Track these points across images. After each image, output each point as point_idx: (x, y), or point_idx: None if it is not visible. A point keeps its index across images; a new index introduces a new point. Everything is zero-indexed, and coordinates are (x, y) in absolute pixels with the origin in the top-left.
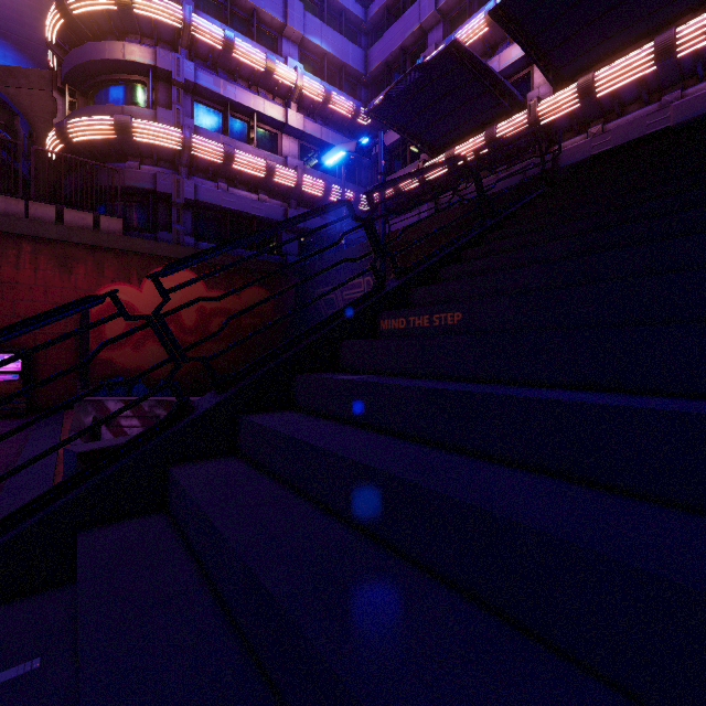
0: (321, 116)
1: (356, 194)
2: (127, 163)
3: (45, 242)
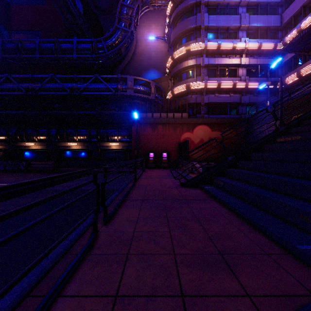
0: (257, 54)
1: None
2: (188, 96)
3: (171, 123)
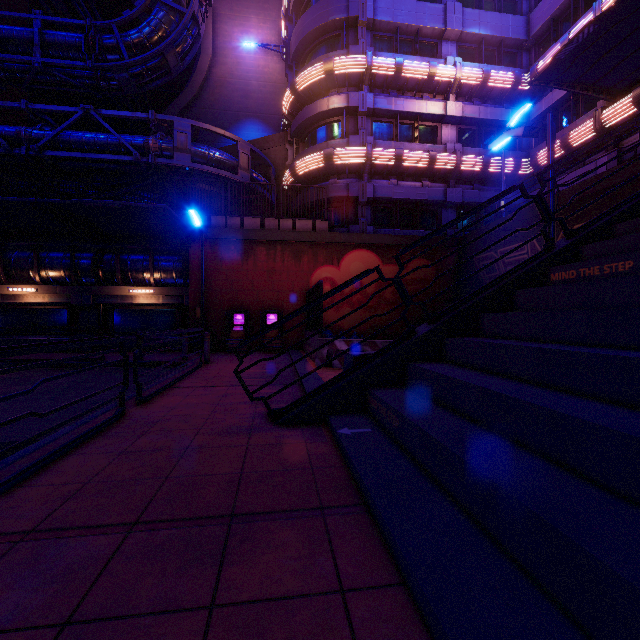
0: (479, 97)
1: (517, 160)
2: (329, 181)
3: (288, 243)
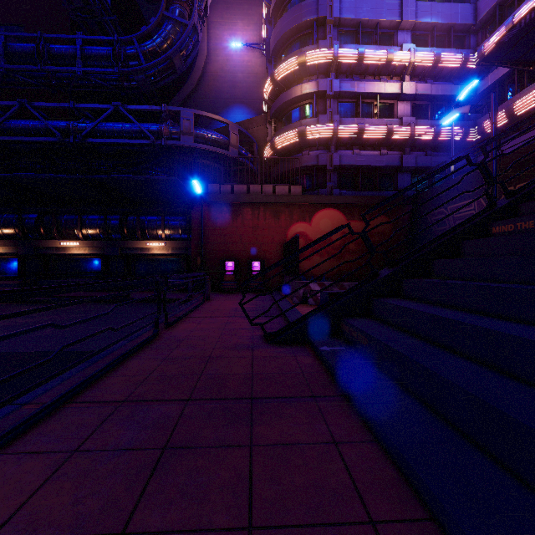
0: (431, 76)
1: (465, 129)
2: (302, 153)
3: (268, 204)
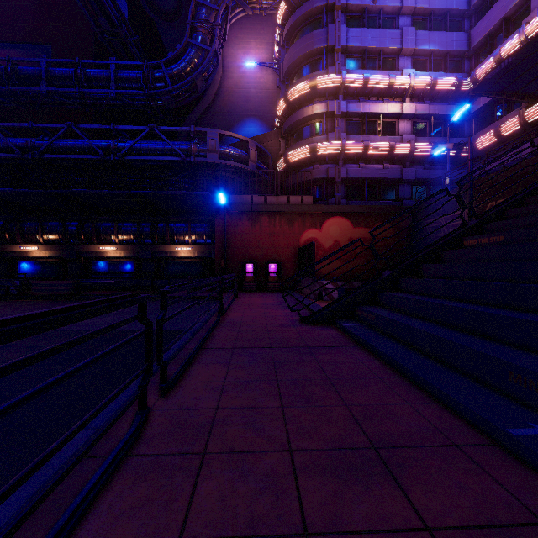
0: (429, 97)
1: None
2: (313, 166)
3: (283, 213)
